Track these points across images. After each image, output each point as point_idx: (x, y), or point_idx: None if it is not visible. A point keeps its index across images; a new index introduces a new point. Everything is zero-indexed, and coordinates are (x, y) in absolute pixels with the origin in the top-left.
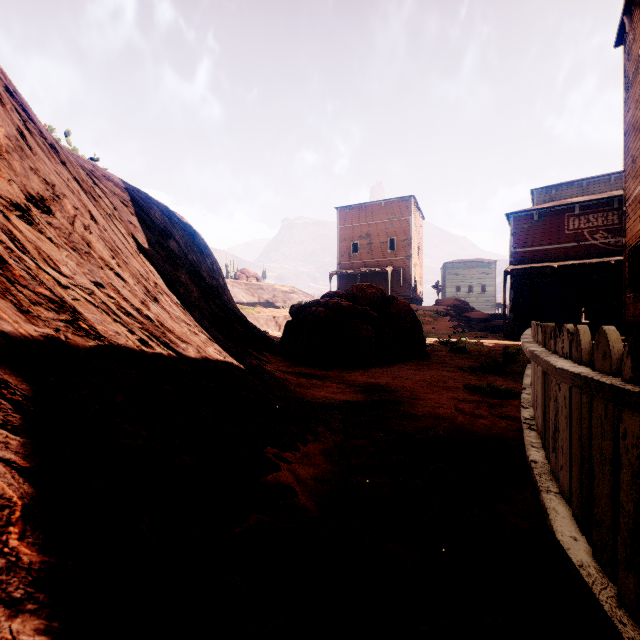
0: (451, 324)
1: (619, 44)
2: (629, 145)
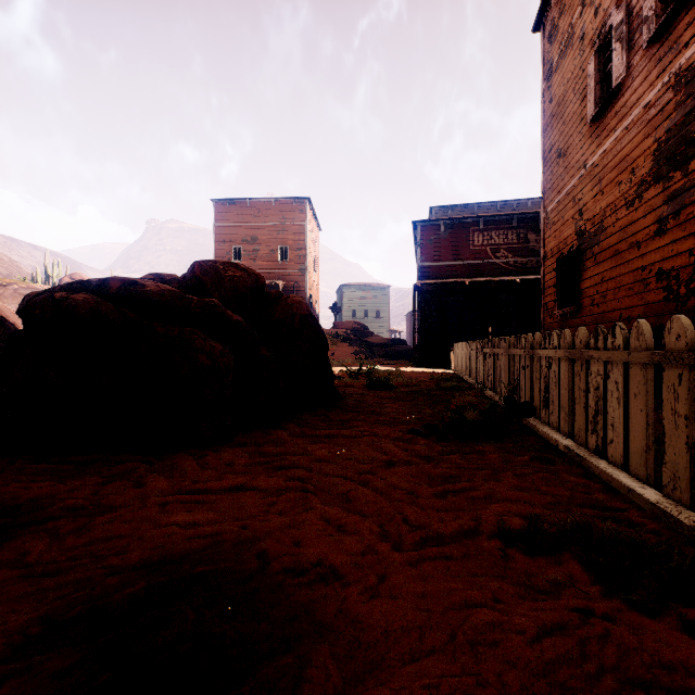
0: (352, 350)
1: (537, 29)
2: (553, 139)
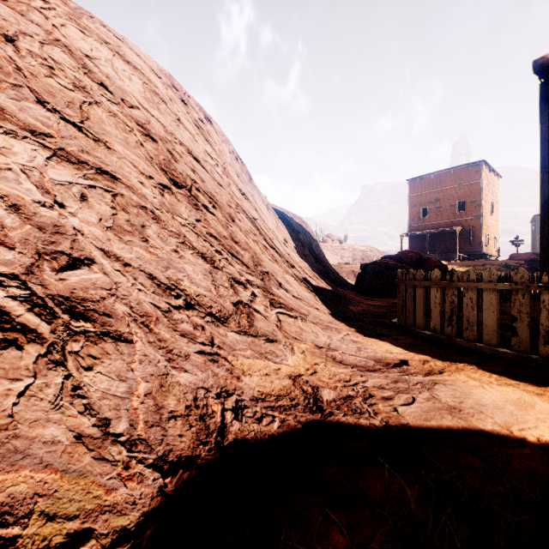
0: None
1: None
2: None
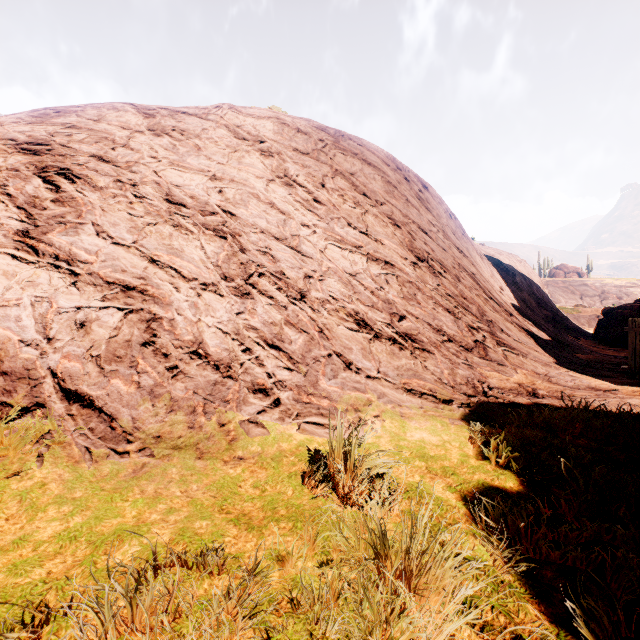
0: None
1: None
2: None
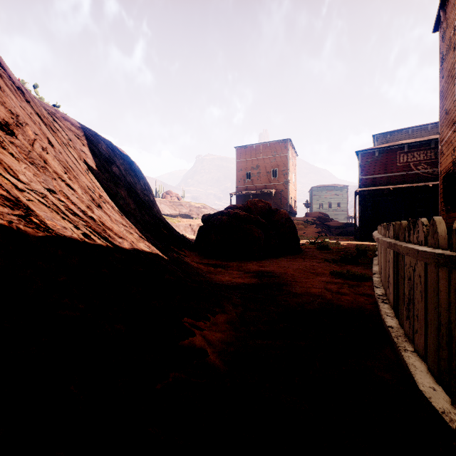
0: (317, 230)
1: (436, 30)
2: (443, 102)
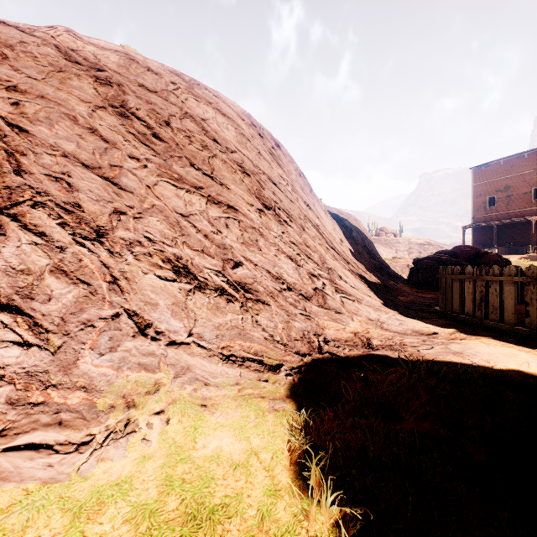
0: None
1: None
2: None
